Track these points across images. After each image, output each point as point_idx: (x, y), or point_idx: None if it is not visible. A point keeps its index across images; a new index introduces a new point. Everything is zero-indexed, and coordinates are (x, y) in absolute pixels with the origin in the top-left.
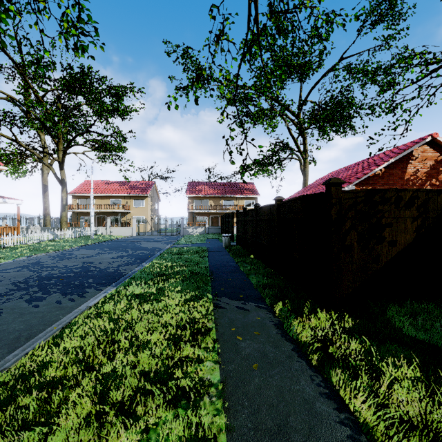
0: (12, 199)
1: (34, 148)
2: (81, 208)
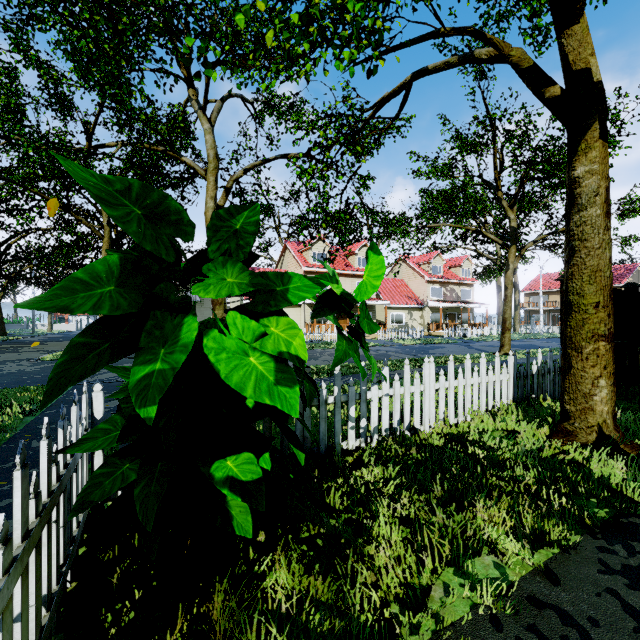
0: (483, 304)
1: (489, 252)
2: (532, 306)
